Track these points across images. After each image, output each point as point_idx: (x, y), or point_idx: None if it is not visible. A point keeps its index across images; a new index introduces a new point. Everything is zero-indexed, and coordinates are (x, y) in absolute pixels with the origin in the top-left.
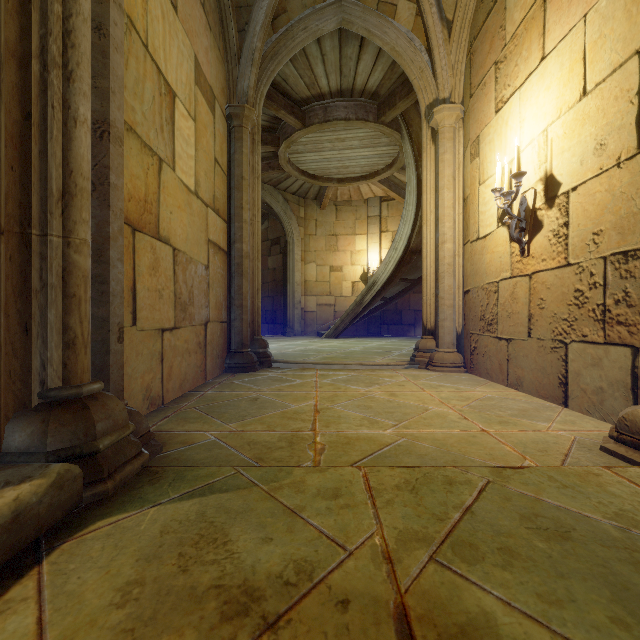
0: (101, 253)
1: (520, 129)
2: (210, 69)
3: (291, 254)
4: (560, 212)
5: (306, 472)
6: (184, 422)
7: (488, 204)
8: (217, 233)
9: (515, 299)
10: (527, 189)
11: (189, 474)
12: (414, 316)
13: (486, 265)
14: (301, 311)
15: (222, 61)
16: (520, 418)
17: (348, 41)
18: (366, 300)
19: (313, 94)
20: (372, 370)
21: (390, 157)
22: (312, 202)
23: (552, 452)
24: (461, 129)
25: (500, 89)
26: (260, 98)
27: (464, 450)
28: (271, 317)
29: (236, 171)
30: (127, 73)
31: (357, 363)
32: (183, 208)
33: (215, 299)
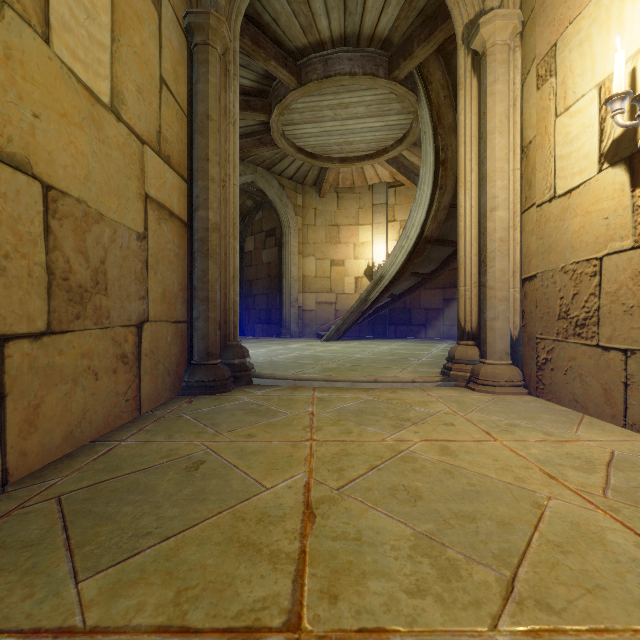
0: None
1: None
2: None
3: (287, 246)
4: None
5: None
6: None
7: (577, 140)
8: (166, 190)
9: None
10: None
11: None
12: (425, 315)
13: (572, 235)
14: (298, 310)
15: None
16: None
17: None
18: (372, 297)
19: (310, 42)
20: (392, 390)
21: (401, 130)
22: (311, 189)
23: None
24: (518, 49)
25: None
26: (236, 15)
27: None
28: (266, 316)
29: (199, 107)
30: None
31: (370, 379)
32: (77, 122)
33: (162, 288)
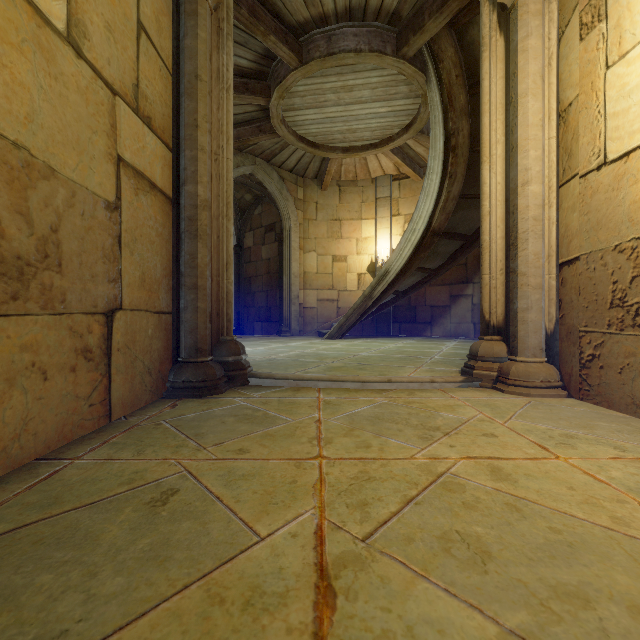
0: None
1: None
2: None
3: (287, 241)
4: None
5: None
6: None
7: (638, 91)
8: (146, 157)
9: None
10: None
11: None
12: (431, 313)
13: (631, 205)
14: (299, 307)
15: None
16: None
17: None
18: (376, 293)
19: (313, 15)
20: (409, 391)
21: (408, 116)
22: (312, 182)
23: None
24: None
25: None
26: None
27: None
28: (265, 314)
29: (187, 66)
30: None
31: (383, 379)
32: (13, 42)
33: (140, 271)
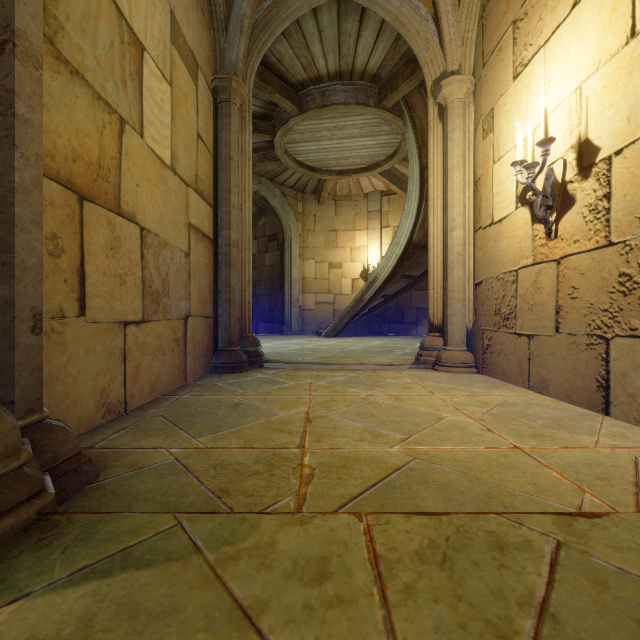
0: (1, 209)
1: (545, 92)
2: (191, 32)
3: (289, 250)
4: (599, 182)
5: (280, 524)
6: (142, 435)
7: (504, 183)
8: (201, 218)
9: (538, 289)
10: (554, 160)
11: (103, 528)
12: (416, 314)
13: (502, 252)
14: (299, 309)
15: (207, 28)
16: (556, 430)
17: (347, 15)
18: (366, 297)
19: (310, 77)
20: (373, 370)
21: (391, 147)
22: (310, 197)
23: (615, 480)
24: (472, 104)
25: (519, 51)
26: (251, 72)
27: (498, 477)
28: (268, 315)
29: (223, 150)
30: (71, 2)
31: (357, 363)
32: (155, 183)
33: (198, 291)
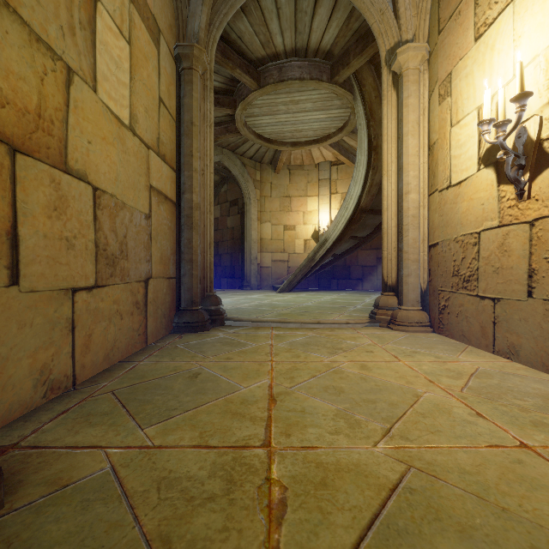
0: None
1: (514, 49)
2: None
3: (248, 214)
4: None
5: None
6: (82, 424)
7: (464, 146)
8: (163, 180)
9: (506, 251)
10: (526, 118)
11: None
12: (362, 271)
13: (461, 214)
14: (257, 267)
15: None
16: None
17: None
18: (318, 256)
19: (268, 53)
20: (331, 329)
21: (341, 120)
22: (267, 166)
23: None
24: (426, 72)
25: (482, 11)
26: (212, 43)
27: (530, 507)
28: (230, 272)
29: (185, 116)
30: None
31: (315, 321)
32: (111, 141)
33: (160, 253)
